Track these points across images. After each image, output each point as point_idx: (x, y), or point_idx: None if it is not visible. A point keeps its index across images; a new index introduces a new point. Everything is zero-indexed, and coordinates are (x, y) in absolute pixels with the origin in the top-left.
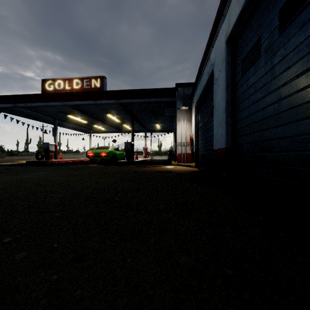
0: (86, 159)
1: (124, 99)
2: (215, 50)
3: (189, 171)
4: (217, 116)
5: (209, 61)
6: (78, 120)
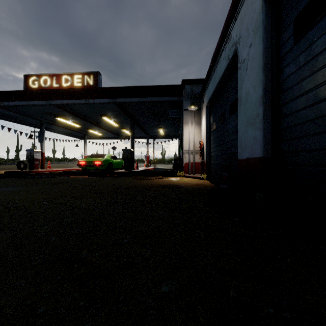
0: (80, 168)
1: (121, 97)
2: (240, 21)
3: (201, 186)
4: (244, 112)
5: (230, 41)
6: (70, 124)
